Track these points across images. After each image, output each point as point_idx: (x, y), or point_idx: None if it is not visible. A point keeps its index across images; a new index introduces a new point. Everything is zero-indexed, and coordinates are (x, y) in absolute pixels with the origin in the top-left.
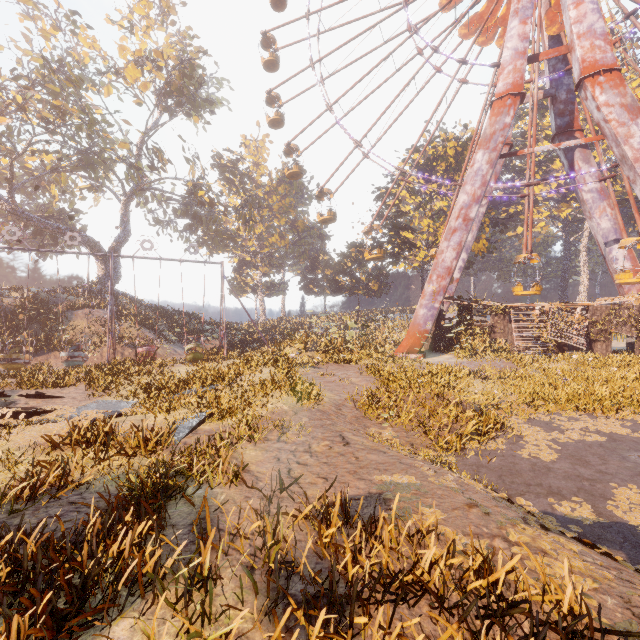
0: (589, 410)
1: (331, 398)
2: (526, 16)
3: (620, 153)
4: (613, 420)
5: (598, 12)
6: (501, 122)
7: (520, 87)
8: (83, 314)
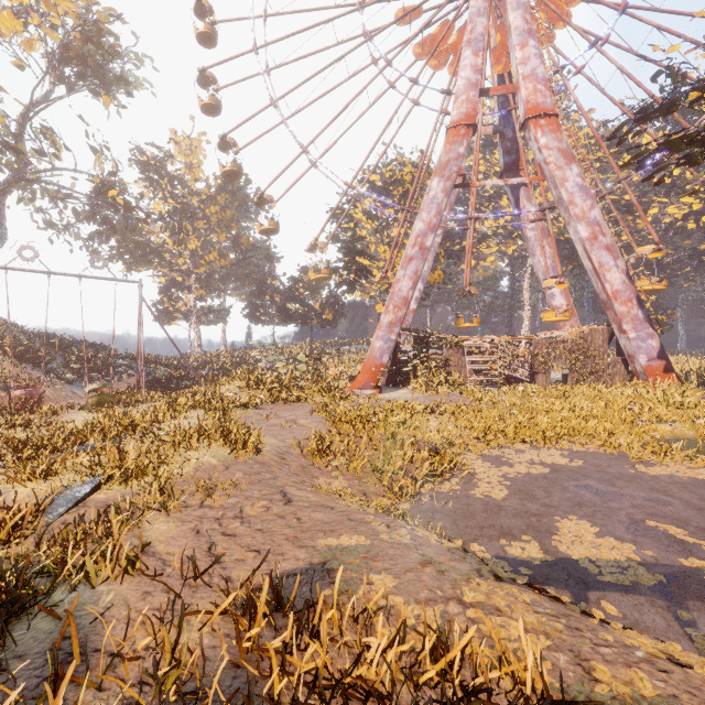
0: (534, 442)
1: (274, 445)
2: (478, 48)
3: (557, 195)
4: (554, 450)
5: (540, 58)
6: (455, 151)
7: (473, 118)
8: None
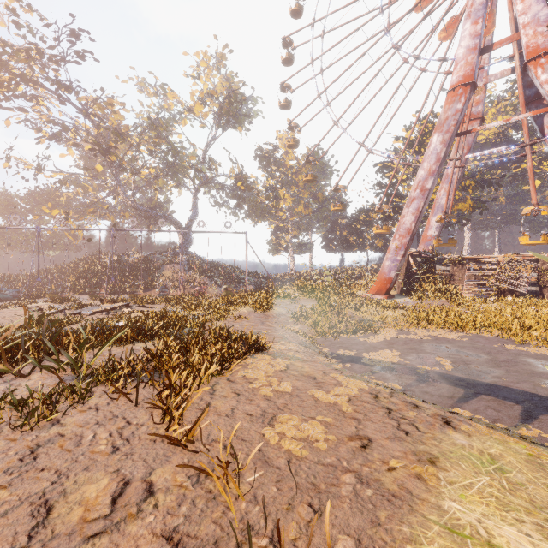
0: (454, 328)
1: (280, 312)
2: (477, 17)
3: None
4: (460, 333)
5: (543, 2)
6: (453, 109)
7: (470, 77)
8: (169, 267)
